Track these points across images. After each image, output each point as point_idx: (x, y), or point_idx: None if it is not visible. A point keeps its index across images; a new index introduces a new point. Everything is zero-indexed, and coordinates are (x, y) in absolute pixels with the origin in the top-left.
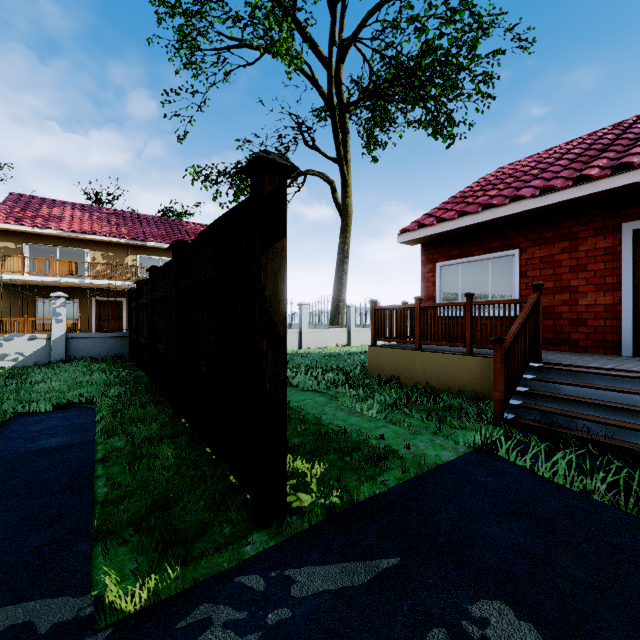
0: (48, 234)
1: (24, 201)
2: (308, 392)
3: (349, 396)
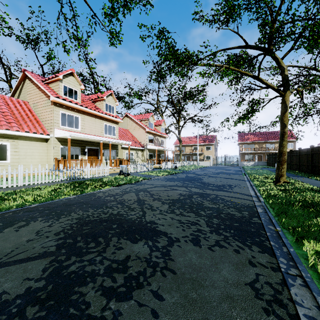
0: (247, 142)
1: (241, 135)
2: None
3: None
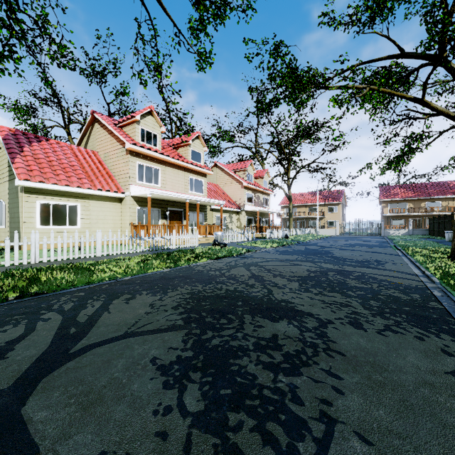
0: (395, 200)
1: (384, 189)
2: None
3: None
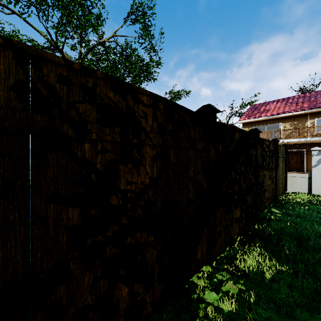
0: (261, 120)
1: (254, 107)
2: None
3: None
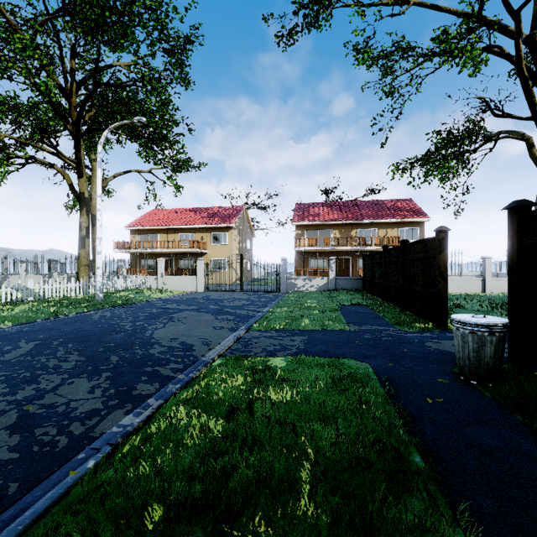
0: (314, 224)
1: (302, 207)
2: (473, 311)
3: (499, 314)
